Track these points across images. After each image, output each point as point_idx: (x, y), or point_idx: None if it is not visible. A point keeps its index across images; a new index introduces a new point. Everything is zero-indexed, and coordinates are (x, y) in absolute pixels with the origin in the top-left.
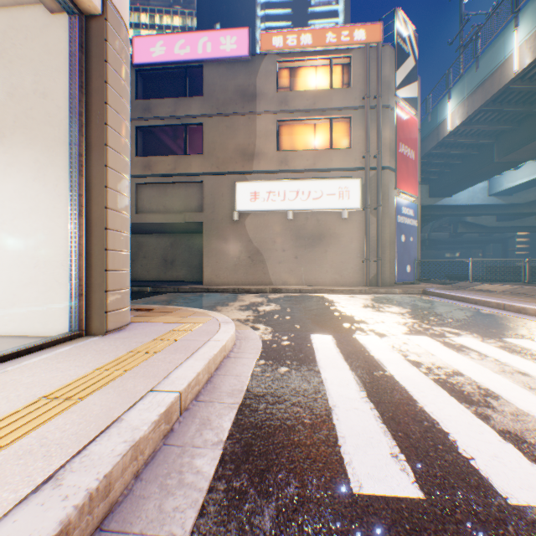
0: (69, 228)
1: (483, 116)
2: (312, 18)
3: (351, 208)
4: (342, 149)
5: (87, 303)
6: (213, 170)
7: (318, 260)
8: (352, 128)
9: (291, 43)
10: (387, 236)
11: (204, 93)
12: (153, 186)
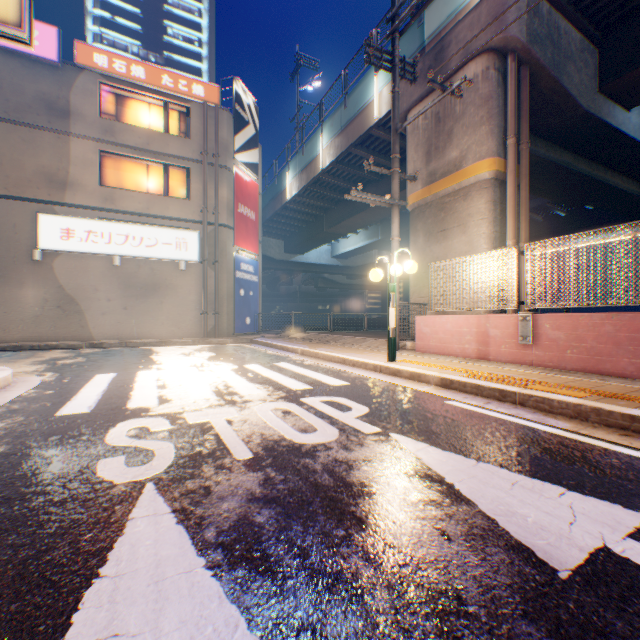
0: None
1: (312, 193)
2: (170, 18)
3: (190, 260)
4: (181, 199)
5: None
6: None
7: (154, 312)
8: (191, 180)
9: (120, 68)
10: (226, 290)
11: None
12: None
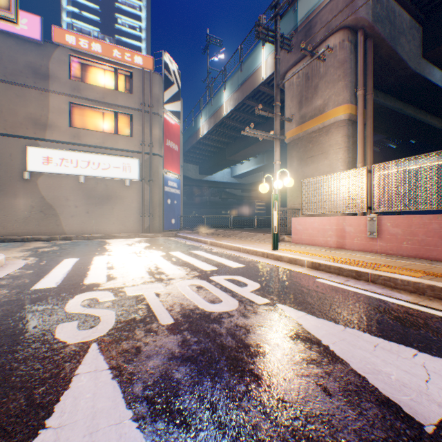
0: None
1: (218, 132)
2: (120, 12)
3: (132, 178)
4: (126, 136)
5: None
6: (0, 130)
7: (107, 215)
8: (133, 123)
9: (84, 45)
10: (158, 200)
11: None
12: None
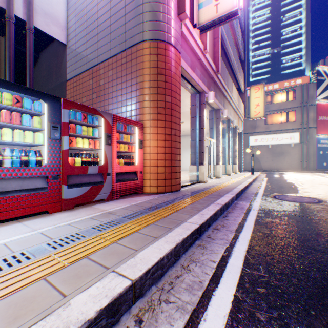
0: (237, 159)
1: None
2: (283, 28)
3: (294, 143)
4: (291, 122)
5: (239, 168)
6: None
7: (281, 161)
8: (295, 114)
9: (270, 88)
10: (311, 152)
11: None
12: None
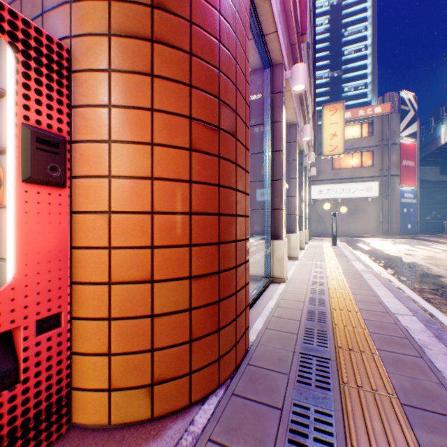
0: None
1: None
2: (345, 45)
3: (372, 196)
4: (367, 167)
5: None
6: None
7: (354, 222)
8: (373, 156)
9: None
10: (393, 210)
11: None
12: None
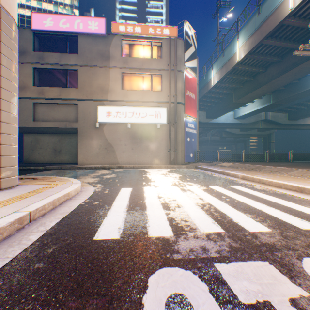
0: None
1: (227, 80)
2: (148, 14)
3: (162, 123)
4: (157, 91)
5: None
6: (84, 98)
7: (145, 151)
8: (162, 80)
9: (130, 30)
10: (180, 138)
11: (79, 52)
12: (45, 105)
